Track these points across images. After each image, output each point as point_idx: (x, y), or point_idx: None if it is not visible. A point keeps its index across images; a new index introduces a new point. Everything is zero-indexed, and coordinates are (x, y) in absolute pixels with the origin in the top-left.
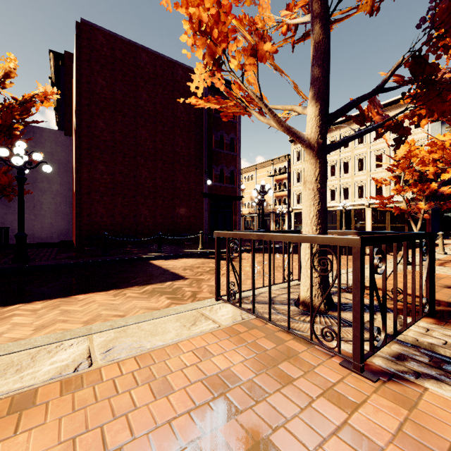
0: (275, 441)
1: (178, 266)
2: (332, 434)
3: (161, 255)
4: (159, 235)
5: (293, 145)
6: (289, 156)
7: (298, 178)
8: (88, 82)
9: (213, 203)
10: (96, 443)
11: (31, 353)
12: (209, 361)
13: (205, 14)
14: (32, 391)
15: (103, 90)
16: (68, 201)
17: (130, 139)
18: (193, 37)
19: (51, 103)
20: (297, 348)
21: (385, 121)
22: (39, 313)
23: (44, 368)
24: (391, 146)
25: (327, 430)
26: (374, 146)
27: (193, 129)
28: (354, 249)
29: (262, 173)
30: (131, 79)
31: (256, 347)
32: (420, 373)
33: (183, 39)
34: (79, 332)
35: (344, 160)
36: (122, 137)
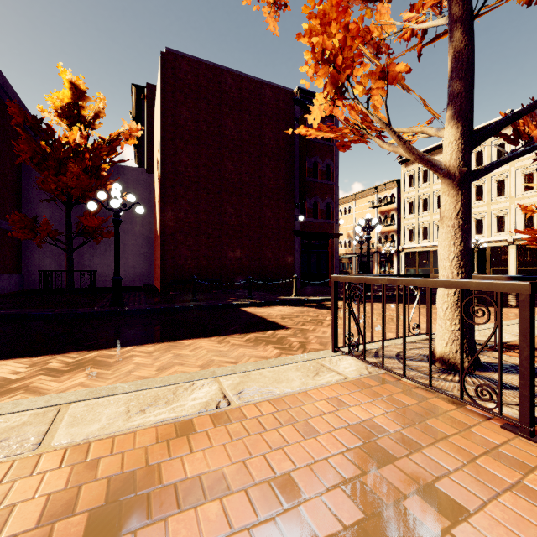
0: (441, 489)
1: (274, 314)
2: (504, 491)
3: (252, 302)
4: (249, 279)
5: (404, 167)
6: (399, 182)
7: (410, 209)
8: (172, 115)
9: (305, 242)
10: (262, 468)
11: (170, 389)
12: (346, 411)
13: (329, 41)
14: (185, 421)
15: (187, 122)
16: (149, 243)
17: (215, 173)
18: (315, 67)
19: (134, 140)
20: (443, 407)
21: None
22: (155, 356)
23: (188, 402)
24: None
25: (498, 487)
26: (521, 162)
27: (282, 157)
28: (522, 296)
29: (362, 203)
30: (215, 107)
31: (394, 402)
32: None
33: (304, 70)
34: (205, 374)
35: (475, 183)
36: (206, 171)
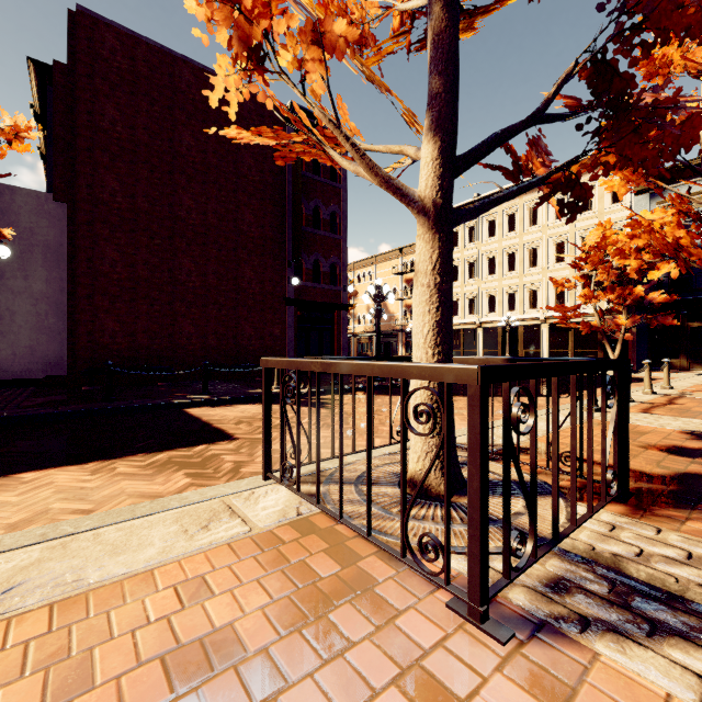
0: None
1: (230, 416)
2: None
3: (205, 399)
4: (205, 365)
5: None
6: None
7: None
8: (89, 112)
9: (302, 314)
10: None
11: None
12: (201, 608)
13: None
14: None
15: (115, 126)
16: (60, 311)
17: (163, 209)
18: (206, 4)
19: (27, 146)
20: (378, 572)
21: (551, 173)
22: None
23: None
24: (562, 216)
25: None
26: (553, 229)
27: (269, 195)
28: (471, 390)
29: (385, 268)
30: (164, 111)
31: (305, 571)
32: (589, 620)
33: (188, 6)
34: None
35: (508, 250)
36: (148, 204)
